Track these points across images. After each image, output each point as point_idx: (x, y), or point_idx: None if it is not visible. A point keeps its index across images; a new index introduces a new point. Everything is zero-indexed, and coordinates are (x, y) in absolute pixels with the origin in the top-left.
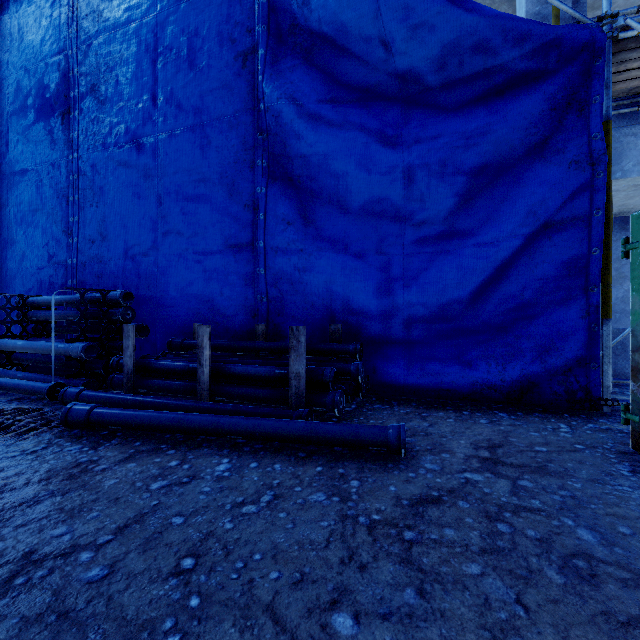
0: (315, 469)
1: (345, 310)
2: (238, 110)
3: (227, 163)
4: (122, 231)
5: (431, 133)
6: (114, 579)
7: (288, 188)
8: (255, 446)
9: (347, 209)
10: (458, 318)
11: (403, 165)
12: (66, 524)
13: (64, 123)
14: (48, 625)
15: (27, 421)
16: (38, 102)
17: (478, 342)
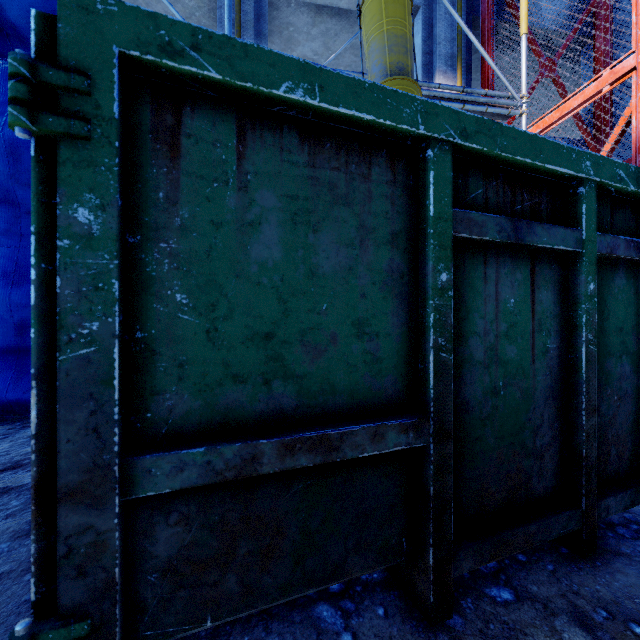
0: None
1: None
2: None
3: None
4: None
5: None
6: None
7: None
8: None
9: None
10: None
11: (6, 139)
12: None
13: None
14: None
15: None
16: None
17: None
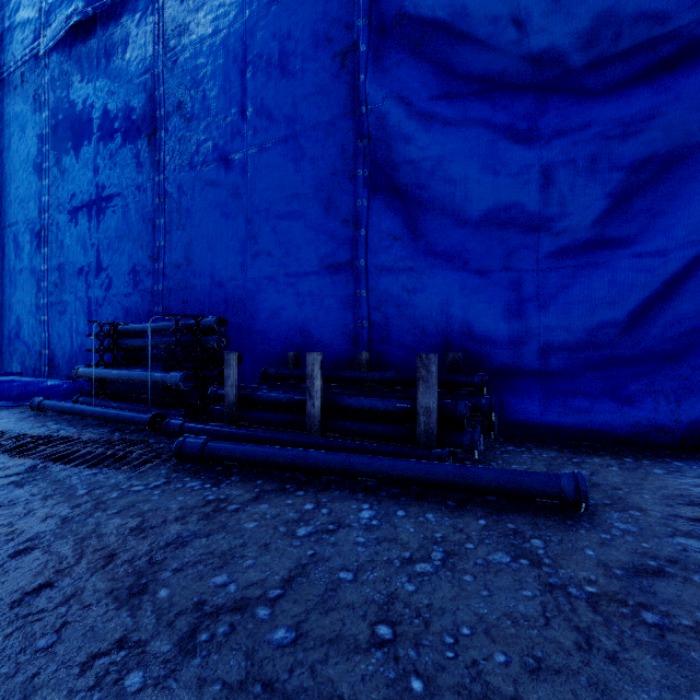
0: (477, 522)
1: (464, 336)
2: (335, 116)
3: (323, 175)
4: (209, 254)
5: (576, 123)
6: (307, 645)
7: (393, 199)
8: (391, 491)
9: (466, 219)
10: (611, 345)
11: (540, 163)
12: (224, 571)
13: (150, 145)
14: (256, 697)
15: (139, 453)
16: (124, 125)
17: (638, 374)
